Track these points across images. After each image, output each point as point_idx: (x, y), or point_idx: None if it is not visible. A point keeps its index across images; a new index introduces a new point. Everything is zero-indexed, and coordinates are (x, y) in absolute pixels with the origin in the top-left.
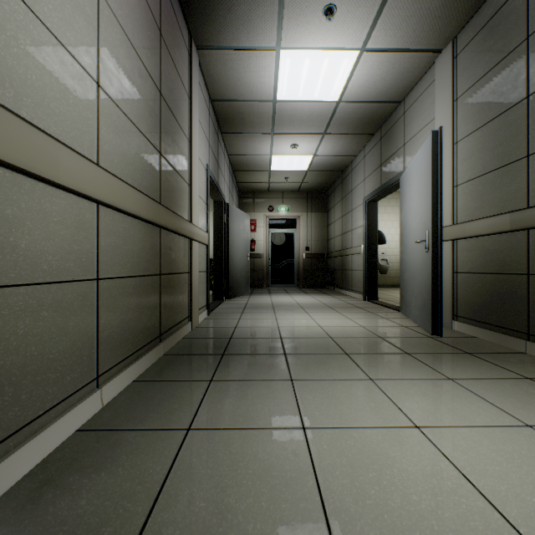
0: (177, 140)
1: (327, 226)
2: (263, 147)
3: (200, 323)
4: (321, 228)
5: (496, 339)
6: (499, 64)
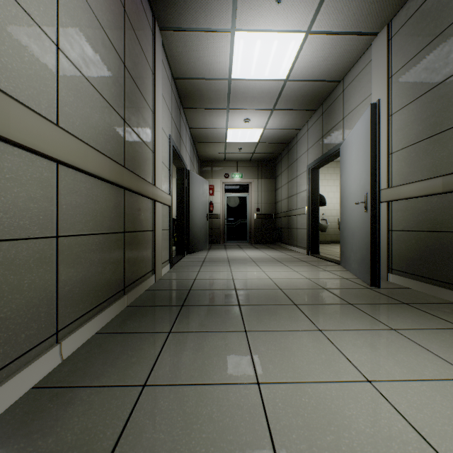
0: (141, 110)
1: (275, 190)
2: (220, 121)
3: (163, 275)
4: (270, 192)
5: (428, 290)
6: (431, 43)
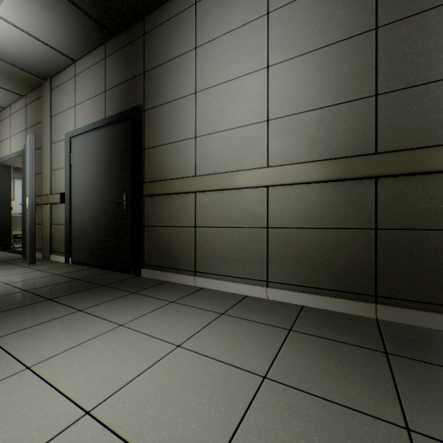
0: None
1: None
2: None
3: None
4: None
5: None
6: None
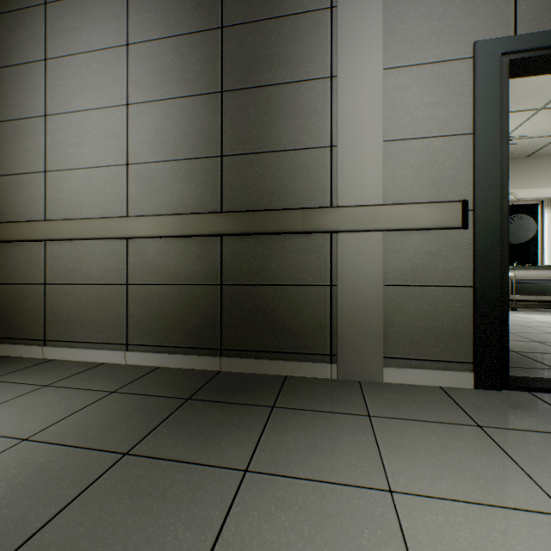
0: (277, 109)
1: None
2: None
3: (394, 382)
4: None
5: None
6: None
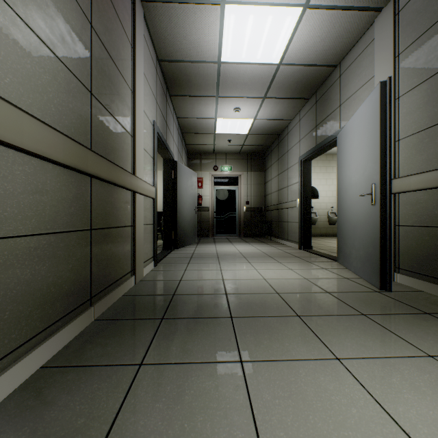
0: (116, 86)
1: (264, 183)
2: (209, 110)
3: (145, 275)
4: (259, 185)
5: None
6: None
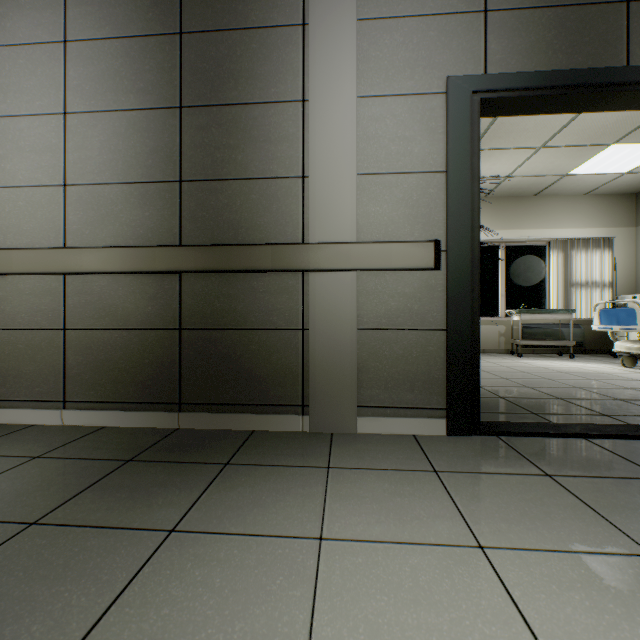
0: (245, 132)
1: None
2: None
3: (368, 432)
4: None
5: None
6: None
